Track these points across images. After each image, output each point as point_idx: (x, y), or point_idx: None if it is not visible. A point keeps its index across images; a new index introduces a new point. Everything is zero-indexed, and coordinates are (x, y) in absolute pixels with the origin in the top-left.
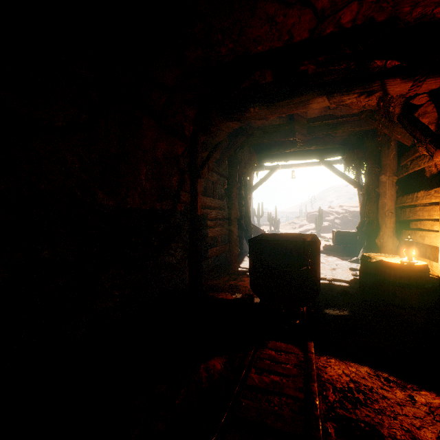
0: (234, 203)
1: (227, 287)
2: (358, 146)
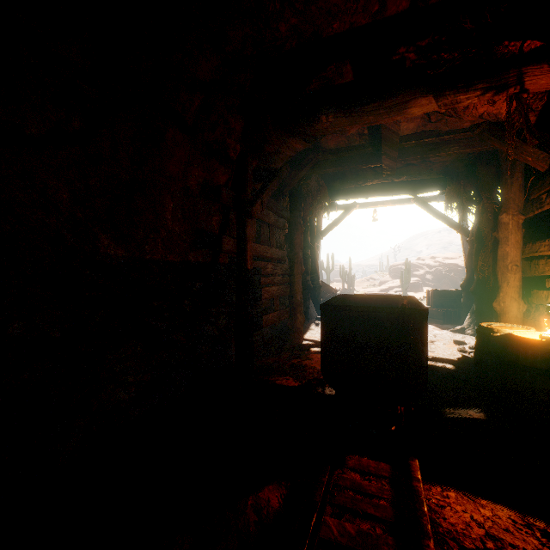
0: (298, 252)
1: (289, 368)
2: (466, 175)
